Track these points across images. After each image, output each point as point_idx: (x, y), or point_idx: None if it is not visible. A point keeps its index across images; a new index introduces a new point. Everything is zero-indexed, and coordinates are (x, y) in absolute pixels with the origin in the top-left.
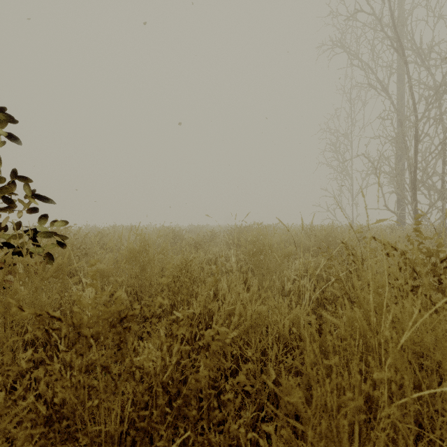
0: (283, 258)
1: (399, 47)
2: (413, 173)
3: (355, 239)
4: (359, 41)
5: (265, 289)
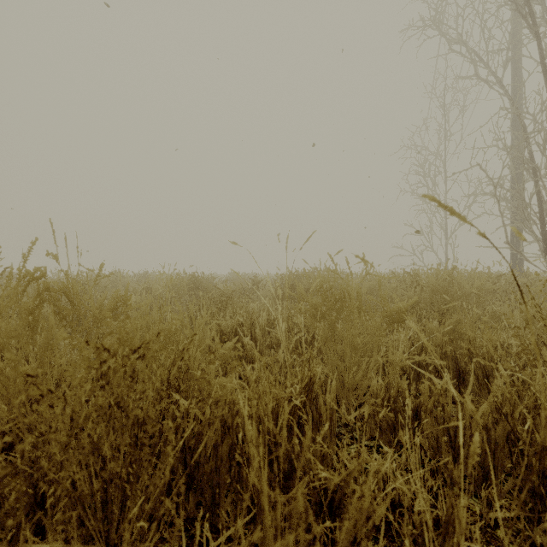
0: (387, 326)
1: (527, 14)
2: (541, 197)
3: (485, 290)
4: (462, 15)
5: (345, 387)
